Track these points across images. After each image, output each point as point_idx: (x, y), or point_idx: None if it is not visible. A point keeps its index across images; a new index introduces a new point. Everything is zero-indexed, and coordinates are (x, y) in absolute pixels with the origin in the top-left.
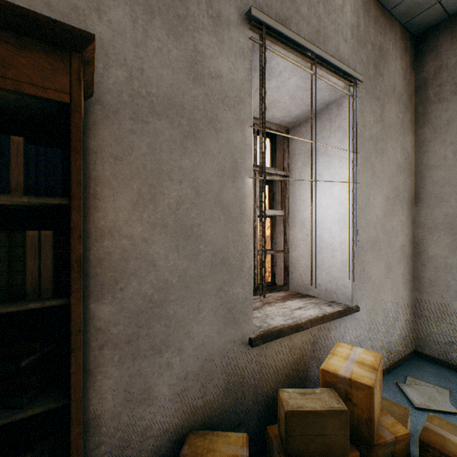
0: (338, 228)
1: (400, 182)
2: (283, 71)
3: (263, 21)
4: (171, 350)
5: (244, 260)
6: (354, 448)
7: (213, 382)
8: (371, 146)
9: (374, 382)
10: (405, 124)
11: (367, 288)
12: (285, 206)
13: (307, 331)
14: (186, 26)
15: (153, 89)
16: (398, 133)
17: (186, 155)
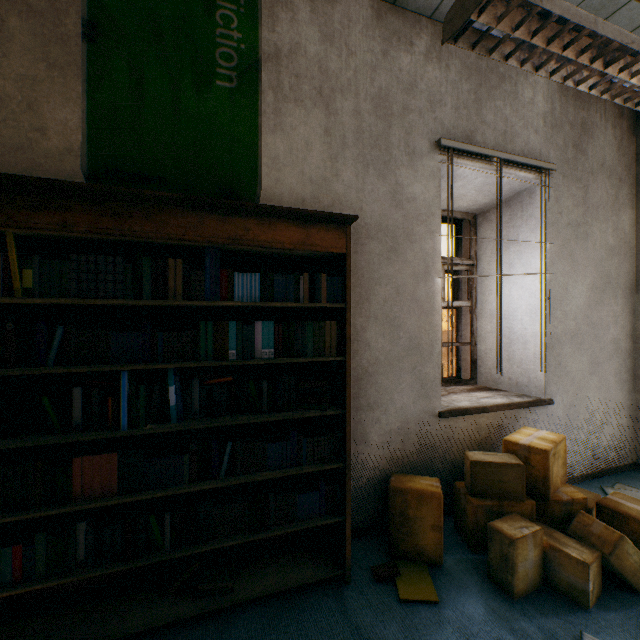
0: (530, 320)
1: (612, 267)
2: (469, 175)
3: (450, 147)
4: (380, 409)
5: (434, 346)
6: (530, 498)
7: (409, 441)
8: (570, 232)
9: (550, 448)
10: (621, 200)
11: (564, 382)
12: (471, 297)
13: (493, 415)
14: (389, 168)
15: (368, 220)
16: (609, 212)
17: (390, 264)
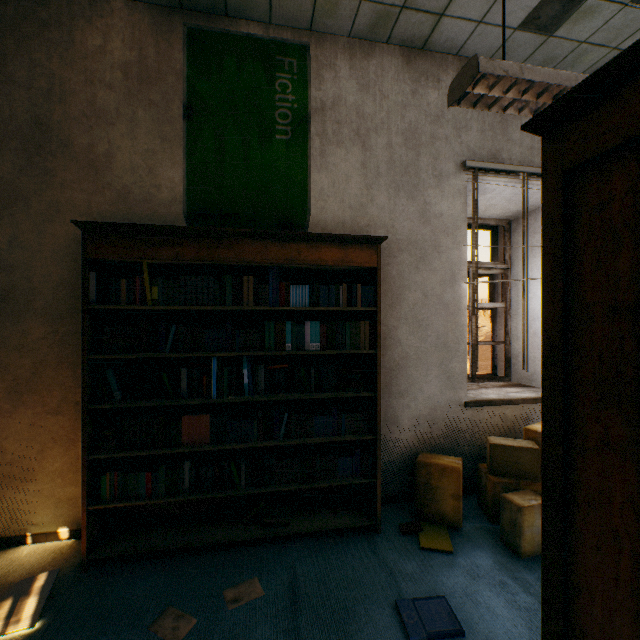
0: None
1: None
2: (496, 188)
3: (475, 167)
4: (409, 397)
5: (460, 344)
6: None
7: (437, 425)
8: None
9: None
10: None
11: None
12: (506, 298)
13: (519, 408)
14: (418, 190)
15: (399, 236)
16: None
17: (419, 273)
